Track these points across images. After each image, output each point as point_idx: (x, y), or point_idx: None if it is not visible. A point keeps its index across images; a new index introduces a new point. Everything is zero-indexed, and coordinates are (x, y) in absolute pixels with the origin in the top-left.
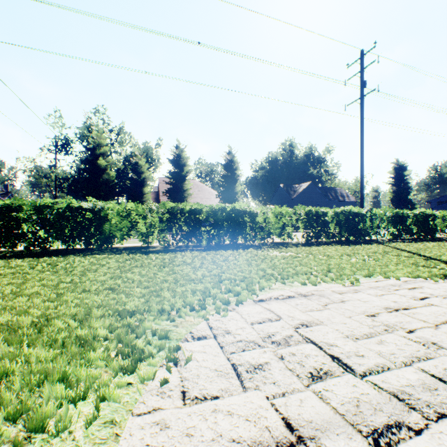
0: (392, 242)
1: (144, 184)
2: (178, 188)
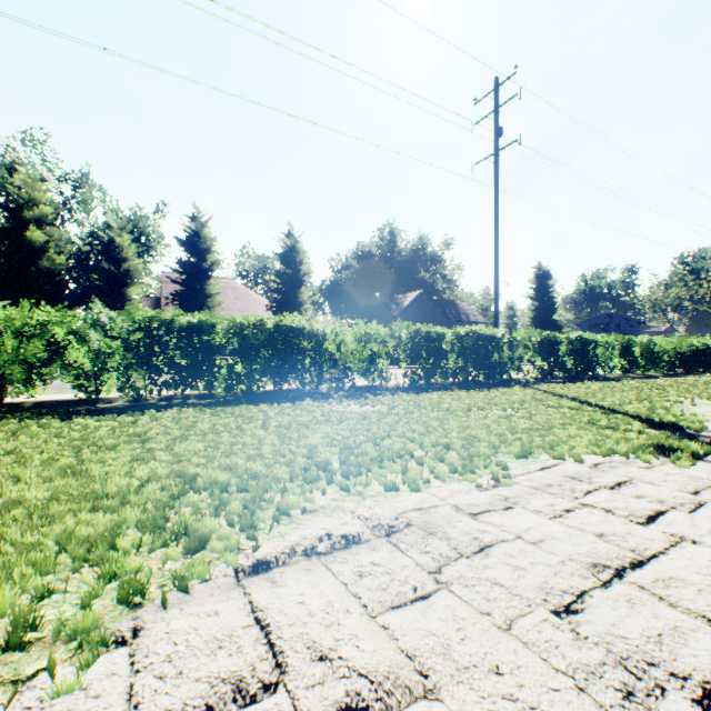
0: (541, 382)
1: (127, 282)
2: (196, 291)
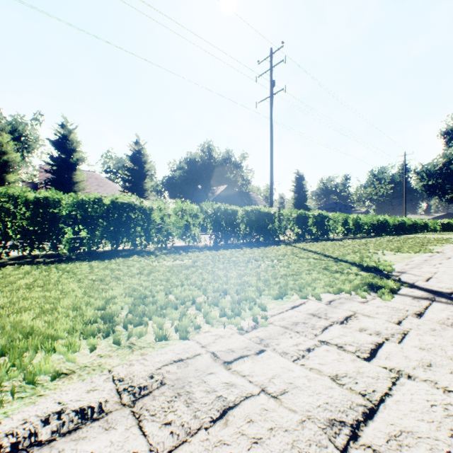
0: (297, 242)
1: (6, 170)
2: (65, 179)
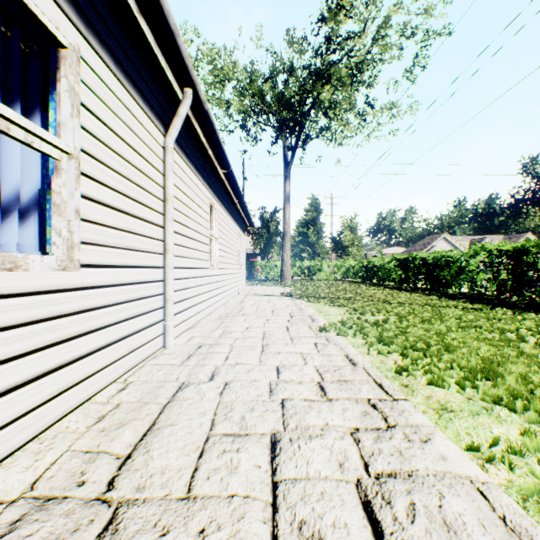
0: None
1: None
2: None
